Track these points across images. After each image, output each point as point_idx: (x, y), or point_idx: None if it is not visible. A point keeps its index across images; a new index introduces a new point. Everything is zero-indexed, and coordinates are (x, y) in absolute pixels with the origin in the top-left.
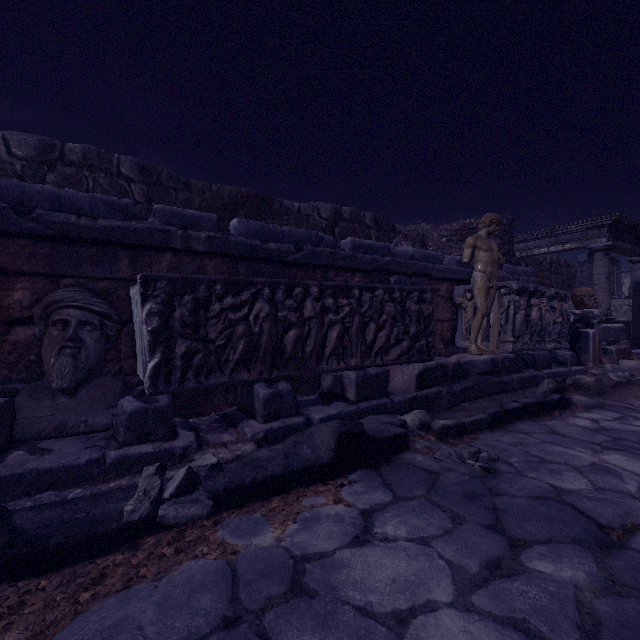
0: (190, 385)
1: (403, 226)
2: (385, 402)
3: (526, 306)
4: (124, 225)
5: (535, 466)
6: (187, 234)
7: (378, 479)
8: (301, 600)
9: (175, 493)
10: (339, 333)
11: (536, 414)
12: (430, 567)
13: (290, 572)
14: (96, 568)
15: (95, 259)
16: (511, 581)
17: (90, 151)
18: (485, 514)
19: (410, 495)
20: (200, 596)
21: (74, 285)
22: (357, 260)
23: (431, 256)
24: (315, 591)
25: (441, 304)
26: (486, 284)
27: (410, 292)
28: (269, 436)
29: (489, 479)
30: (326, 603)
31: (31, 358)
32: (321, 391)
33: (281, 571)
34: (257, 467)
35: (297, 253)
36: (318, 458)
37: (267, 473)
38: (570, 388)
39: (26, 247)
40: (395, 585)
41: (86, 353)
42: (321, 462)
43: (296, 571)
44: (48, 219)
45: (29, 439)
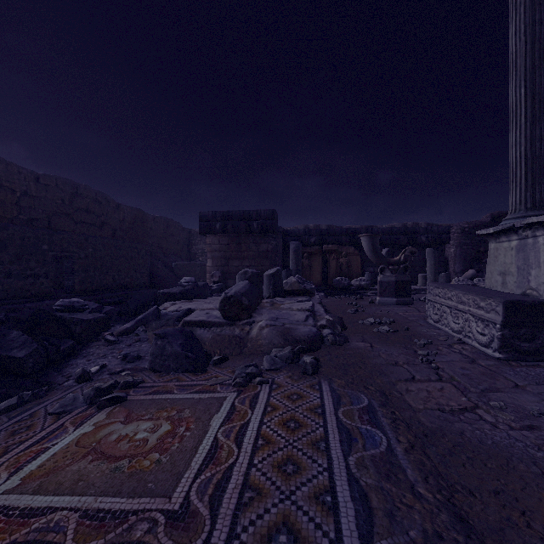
0: None
1: None
2: None
3: None
4: None
5: None
6: None
7: None
8: None
9: None
10: None
11: None
12: None
13: None
14: None
15: None
16: None
17: (413, 224)
18: None
19: None
20: None
21: None
22: None
23: None
24: None
25: None
26: None
27: None
28: None
29: None
30: None
31: None
32: None
33: None
34: None
35: None
36: None
37: None
38: None
39: None
40: None
41: None
42: None
43: None
44: None
45: None
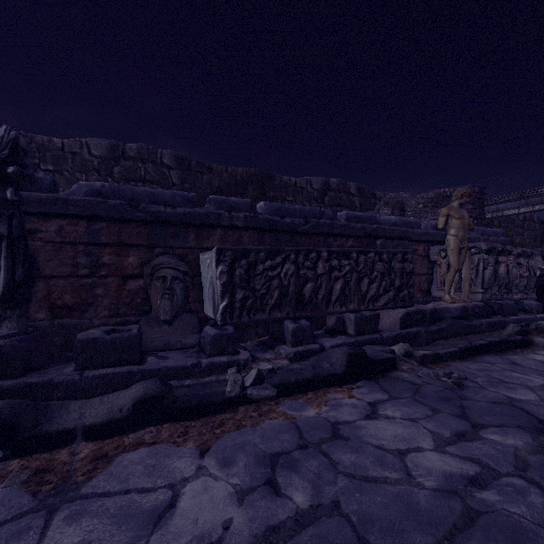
0: (244, 320)
1: (383, 193)
2: (376, 337)
3: (494, 263)
4: (192, 211)
5: (495, 384)
6: (231, 215)
7: (377, 386)
8: (340, 441)
9: (253, 383)
10: (342, 285)
11: (500, 350)
12: (418, 432)
13: (330, 428)
14: (217, 419)
15: (174, 235)
16: (471, 442)
17: (142, 148)
18: (455, 409)
19: (401, 396)
20: (281, 435)
21: (162, 252)
22: (350, 228)
23: (410, 222)
24: (348, 437)
25: (419, 261)
26: (458, 246)
27: (395, 254)
28: (296, 356)
29: (459, 390)
30: (355, 443)
31: (138, 300)
32: (326, 328)
33: (325, 428)
34: (296, 373)
35: (306, 225)
36: (335, 370)
37: (304, 376)
38: (533, 332)
39: (135, 228)
40: (396, 438)
41: (177, 298)
42: (337, 372)
43: (334, 428)
44: (148, 210)
45: (150, 351)
